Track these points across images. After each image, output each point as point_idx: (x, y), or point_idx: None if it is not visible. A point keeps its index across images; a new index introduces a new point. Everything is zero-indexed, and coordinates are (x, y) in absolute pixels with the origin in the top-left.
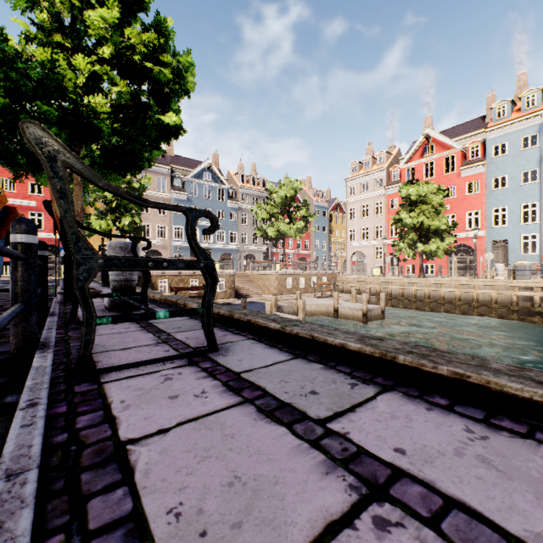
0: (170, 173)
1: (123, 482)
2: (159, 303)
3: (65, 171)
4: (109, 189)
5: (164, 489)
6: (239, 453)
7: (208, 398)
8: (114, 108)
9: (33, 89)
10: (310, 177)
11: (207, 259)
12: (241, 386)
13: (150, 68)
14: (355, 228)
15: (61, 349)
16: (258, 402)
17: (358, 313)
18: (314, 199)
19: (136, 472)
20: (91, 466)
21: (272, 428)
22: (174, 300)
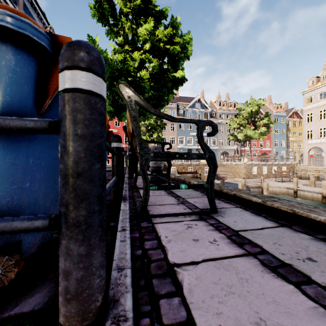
0: (177, 107)
1: (177, 293)
2: (174, 180)
3: (136, 106)
4: (155, 113)
5: (205, 308)
6: (257, 297)
7: (219, 245)
8: (150, 75)
9: (117, 75)
10: (270, 96)
11: (210, 152)
12: (241, 241)
13: (168, 48)
14: (312, 129)
15: (131, 201)
16: (260, 257)
17: (317, 195)
18: (273, 111)
19: (183, 288)
20: (156, 275)
21: (281, 283)
22: (182, 179)
